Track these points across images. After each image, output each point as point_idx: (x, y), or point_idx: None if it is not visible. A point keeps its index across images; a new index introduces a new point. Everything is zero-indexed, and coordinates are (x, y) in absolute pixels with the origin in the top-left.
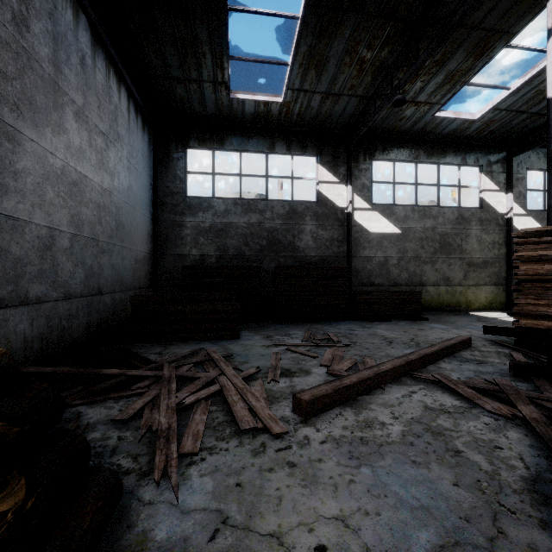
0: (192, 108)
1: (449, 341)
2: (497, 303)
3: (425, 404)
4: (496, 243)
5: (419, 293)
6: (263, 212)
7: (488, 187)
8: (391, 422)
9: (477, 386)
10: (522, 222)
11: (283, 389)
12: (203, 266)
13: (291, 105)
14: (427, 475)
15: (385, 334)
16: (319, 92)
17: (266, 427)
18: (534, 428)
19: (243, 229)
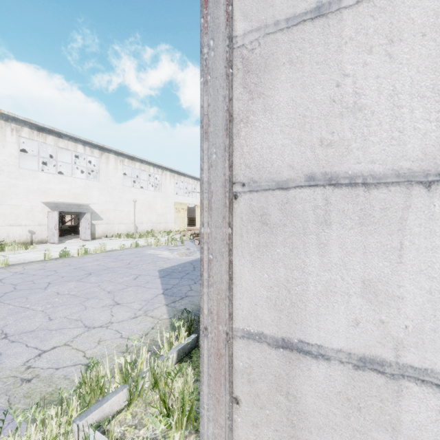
0: None
1: None
2: None
3: None
4: None
5: None
6: None
7: None
8: None
9: None
10: None
11: None
12: None
13: None
14: None
15: None
16: None
17: None
18: None
19: None
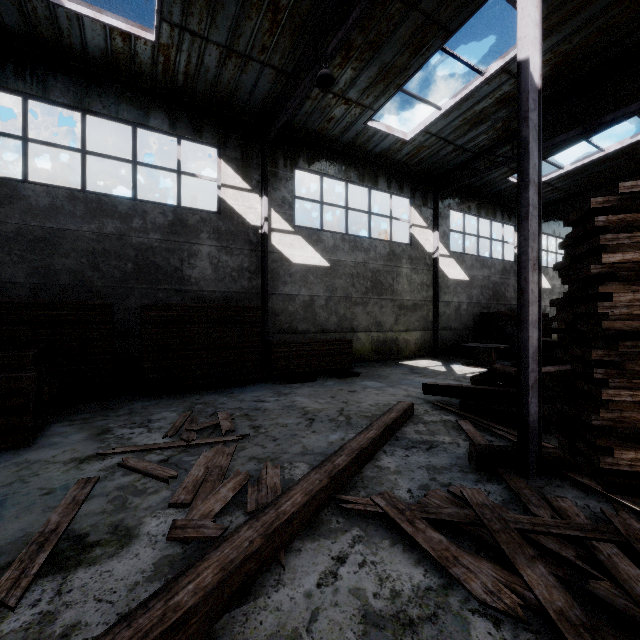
0: None
1: (389, 415)
2: (425, 349)
3: (364, 602)
4: (424, 284)
5: (350, 342)
6: (128, 218)
7: (418, 222)
8: None
9: (443, 517)
10: (446, 264)
11: None
12: None
13: (171, 53)
14: None
15: (306, 404)
16: (215, 43)
17: None
18: None
19: (89, 243)
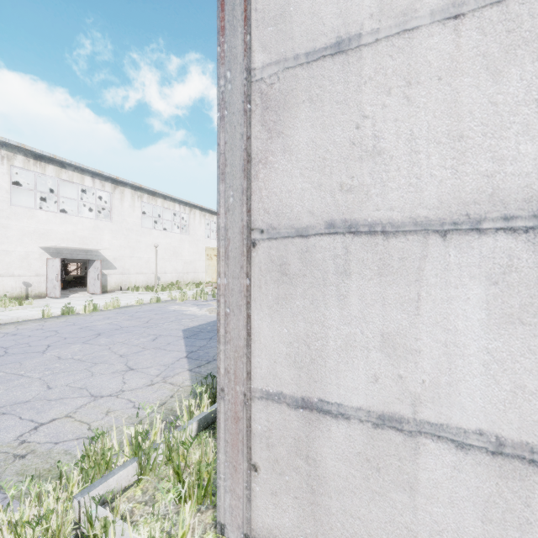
0: None
1: None
2: None
3: None
4: None
5: None
6: None
7: None
8: None
9: None
10: None
11: None
12: None
13: None
14: None
15: None
16: None
17: None
18: None
19: None
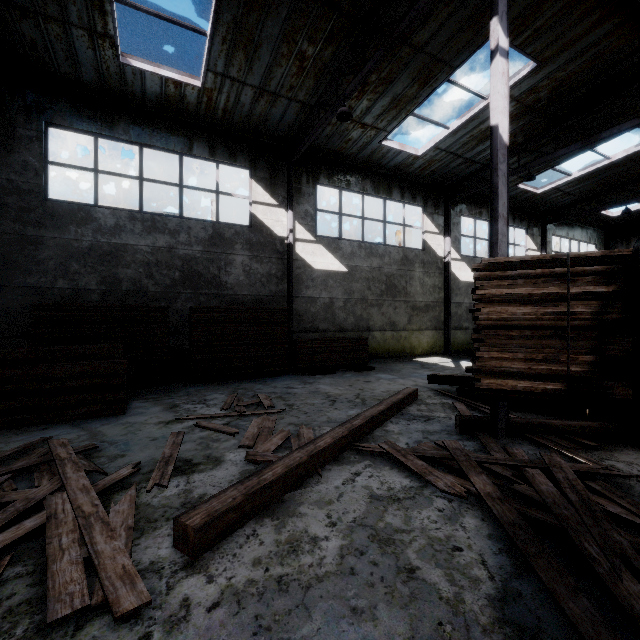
0: (56, 64)
1: (397, 396)
2: (437, 347)
3: (371, 491)
4: (436, 287)
5: (366, 340)
6: (176, 234)
7: (430, 229)
8: (326, 533)
9: (427, 455)
10: (457, 267)
11: (170, 500)
12: (72, 306)
13: (213, 95)
14: (372, 636)
15: (328, 390)
16: (251, 85)
17: (107, 601)
18: (490, 508)
19: (145, 255)
